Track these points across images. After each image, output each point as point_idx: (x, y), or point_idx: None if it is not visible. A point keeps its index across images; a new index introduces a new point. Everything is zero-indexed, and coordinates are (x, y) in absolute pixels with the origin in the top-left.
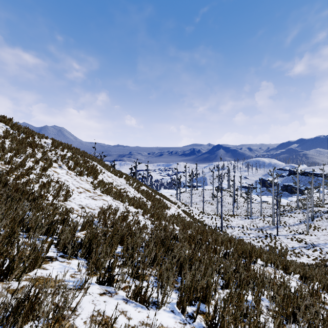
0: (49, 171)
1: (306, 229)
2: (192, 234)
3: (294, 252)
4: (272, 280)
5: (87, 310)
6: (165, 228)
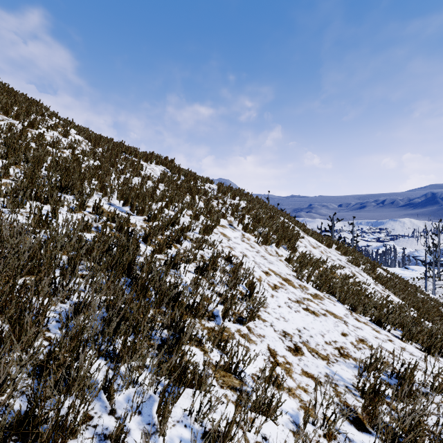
0: (215, 233)
1: None
2: None
3: None
4: None
5: None
6: None
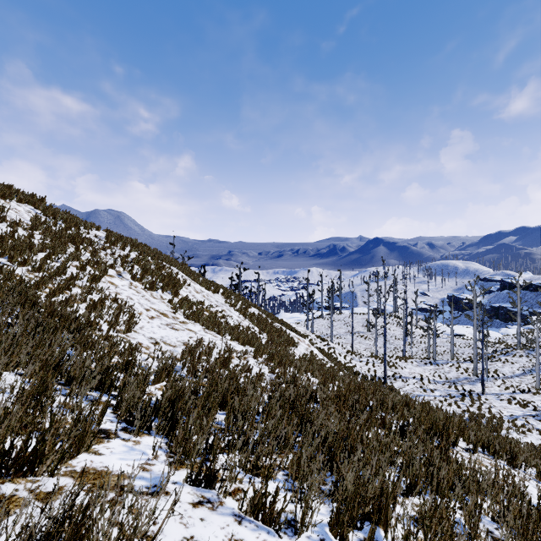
0: (103, 282)
1: (535, 384)
2: (341, 392)
3: (515, 425)
4: (492, 480)
5: (173, 537)
6: (295, 380)
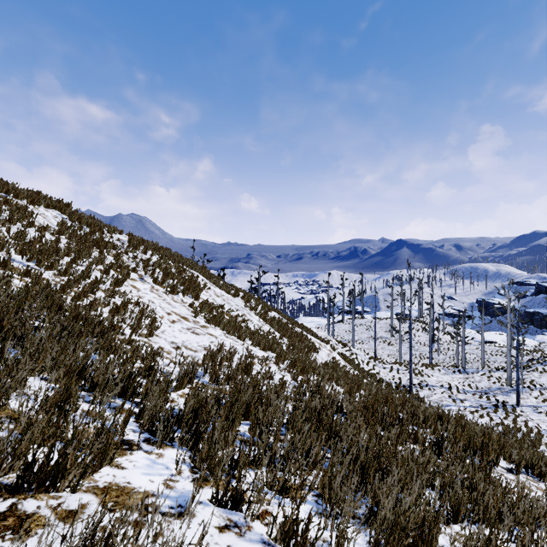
0: (126, 286)
1: None
2: (368, 403)
3: None
4: (543, 507)
5: None
6: (319, 389)
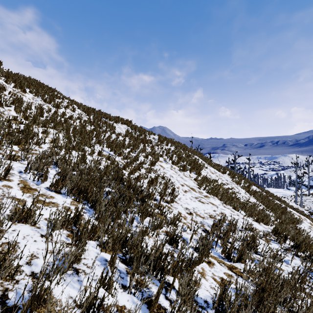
0: (156, 165)
1: None
2: None
3: None
4: None
5: None
6: None
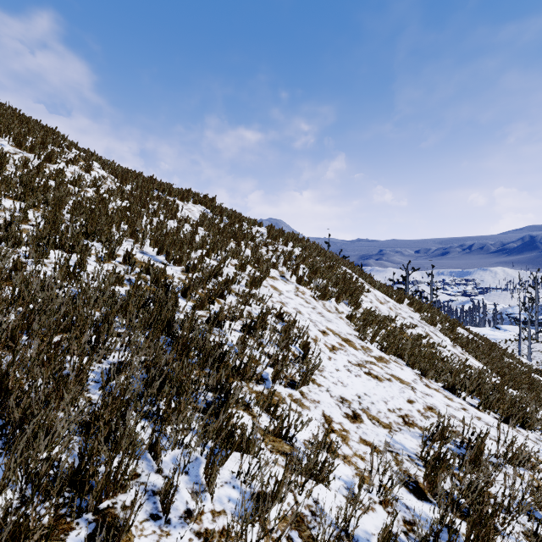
0: (264, 286)
1: None
2: None
3: None
4: None
5: None
6: None
